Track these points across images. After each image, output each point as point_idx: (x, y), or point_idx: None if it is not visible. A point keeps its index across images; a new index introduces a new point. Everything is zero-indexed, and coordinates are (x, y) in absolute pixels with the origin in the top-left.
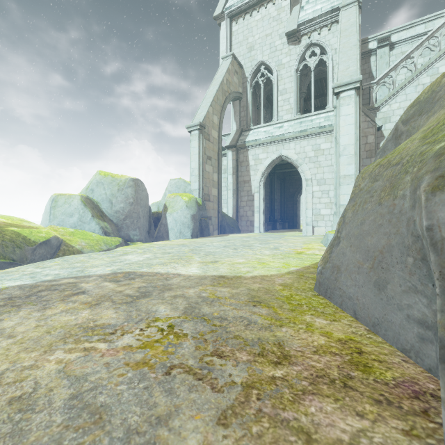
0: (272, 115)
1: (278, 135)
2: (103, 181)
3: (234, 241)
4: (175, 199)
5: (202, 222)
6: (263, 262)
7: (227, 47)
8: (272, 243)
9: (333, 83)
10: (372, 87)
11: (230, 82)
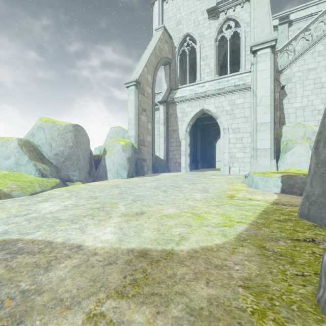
0: (195, 80)
1: (201, 93)
2: (43, 126)
3: (165, 181)
4: (113, 143)
5: (138, 163)
6: (197, 214)
7: (159, 22)
8: (199, 183)
9: (245, 50)
10: (276, 54)
11: (162, 49)
